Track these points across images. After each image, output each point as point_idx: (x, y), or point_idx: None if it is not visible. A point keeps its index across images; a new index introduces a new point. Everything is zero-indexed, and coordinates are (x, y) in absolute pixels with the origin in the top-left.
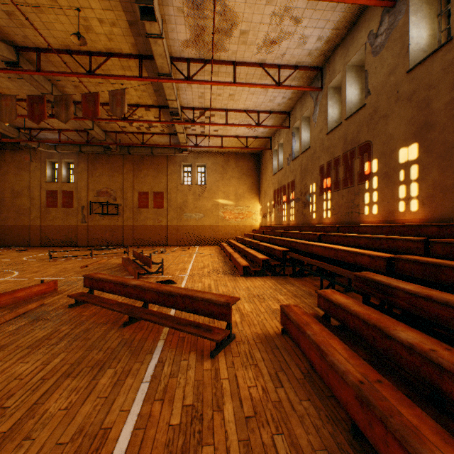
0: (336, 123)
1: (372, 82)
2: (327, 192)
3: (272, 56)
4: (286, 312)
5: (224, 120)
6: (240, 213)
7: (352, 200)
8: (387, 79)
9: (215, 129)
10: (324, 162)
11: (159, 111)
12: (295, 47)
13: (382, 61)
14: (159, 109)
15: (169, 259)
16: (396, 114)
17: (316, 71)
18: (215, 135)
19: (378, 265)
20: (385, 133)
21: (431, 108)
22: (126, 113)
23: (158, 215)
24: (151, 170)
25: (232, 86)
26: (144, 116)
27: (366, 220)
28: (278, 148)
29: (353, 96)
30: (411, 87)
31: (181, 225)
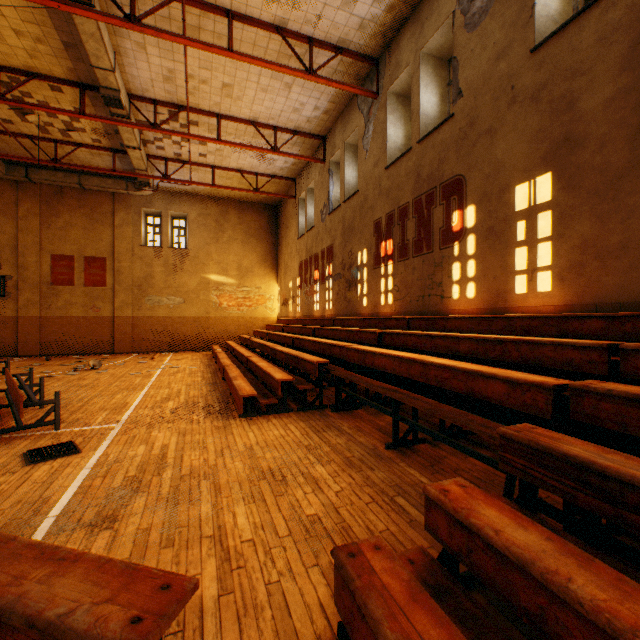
0: (400, 153)
1: (465, 76)
2: (387, 263)
3: (298, 15)
4: (356, 594)
5: (216, 137)
6: (247, 297)
7: (430, 275)
8: (494, 68)
9: (201, 152)
10: (382, 213)
11: (81, 94)
12: (339, 5)
13: (485, 38)
14: (81, 90)
15: (101, 384)
16: (510, 126)
17: (370, 64)
18: (201, 163)
19: (531, 402)
20: (490, 159)
21: (578, 111)
22: (6, 89)
23: (95, 298)
24: (80, 216)
25: (227, 67)
26: (51, 103)
27: (455, 308)
28: (307, 196)
29: (430, 106)
30: (539, 77)
31: (142, 317)
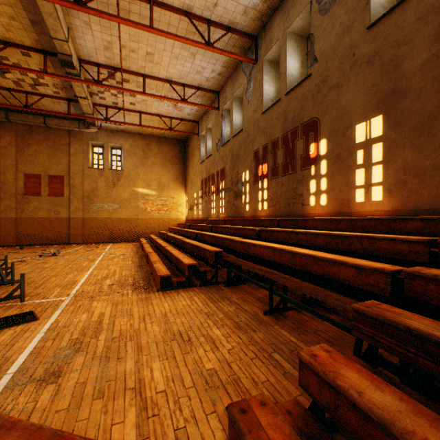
0: (272, 102)
1: (319, 47)
2: (263, 180)
3: (200, 3)
4: None
5: (142, 91)
6: (164, 204)
7: (294, 189)
8: (340, 41)
9: (131, 101)
10: (260, 145)
11: (44, 58)
12: None
13: (333, 19)
14: (44, 55)
15: (58, 266)
16: (352, 82)
17: (251, 40)
18: (132, 109)
19: (374, 283)
20: (337, 106)
21: (402, 70)
22: None
23: (56, 205)
24: (45, 146)
25: (150, 40)
26: (22, 64)
27: (312, 212)
28: (206, 133)
29: (294, 69)
30: (373, 47)
31: (90, 218)
